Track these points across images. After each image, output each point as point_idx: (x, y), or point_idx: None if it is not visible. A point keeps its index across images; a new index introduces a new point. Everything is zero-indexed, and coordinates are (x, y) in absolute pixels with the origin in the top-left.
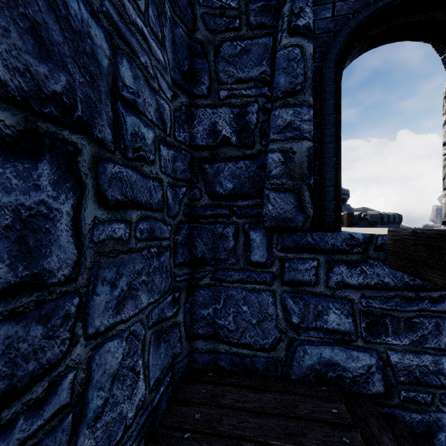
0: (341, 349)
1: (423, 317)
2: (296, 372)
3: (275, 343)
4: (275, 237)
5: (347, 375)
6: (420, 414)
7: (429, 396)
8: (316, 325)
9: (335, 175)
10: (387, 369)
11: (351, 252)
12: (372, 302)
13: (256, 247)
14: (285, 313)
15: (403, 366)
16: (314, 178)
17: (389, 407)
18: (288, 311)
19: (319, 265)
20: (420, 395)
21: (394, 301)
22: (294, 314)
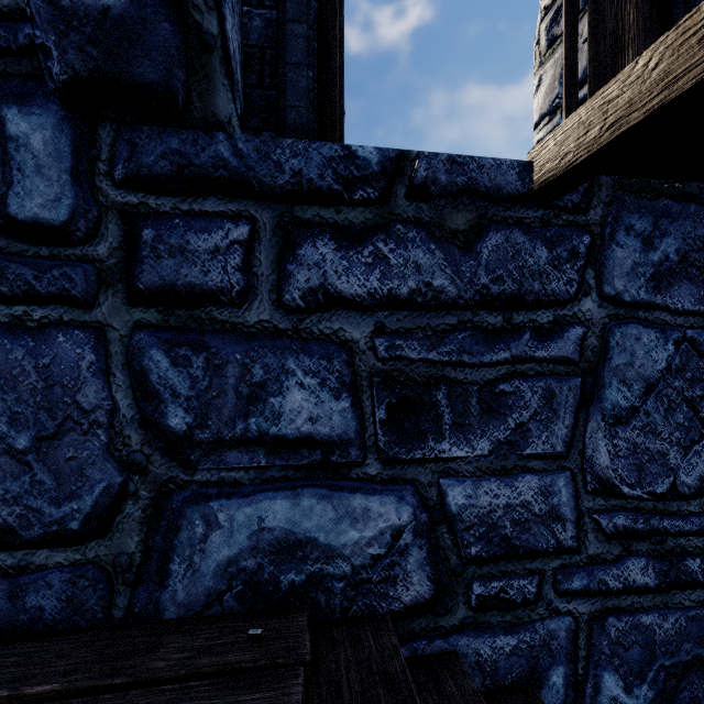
0: (320, 495)
1: (520, 377)
2: (181, 595)
3: (106, 510)
4: (106, 136)
5: (337, 572)
6: (514, 633)
7: (533, 581)
8: (245, 429)
9: (323, 28)
10: (439, 531)
11: (349, 200)
12: (403, 347)
13: (32, 168)
14: (142, 402)
15: (478, 516)
16: (263, 14)
17: (446, 635)
18: (154, 391)
19: (256, 236)
20: (514, 584)
21: (455, 339)
22: (174, 401)
